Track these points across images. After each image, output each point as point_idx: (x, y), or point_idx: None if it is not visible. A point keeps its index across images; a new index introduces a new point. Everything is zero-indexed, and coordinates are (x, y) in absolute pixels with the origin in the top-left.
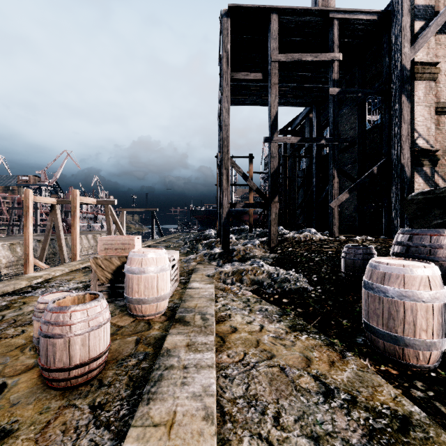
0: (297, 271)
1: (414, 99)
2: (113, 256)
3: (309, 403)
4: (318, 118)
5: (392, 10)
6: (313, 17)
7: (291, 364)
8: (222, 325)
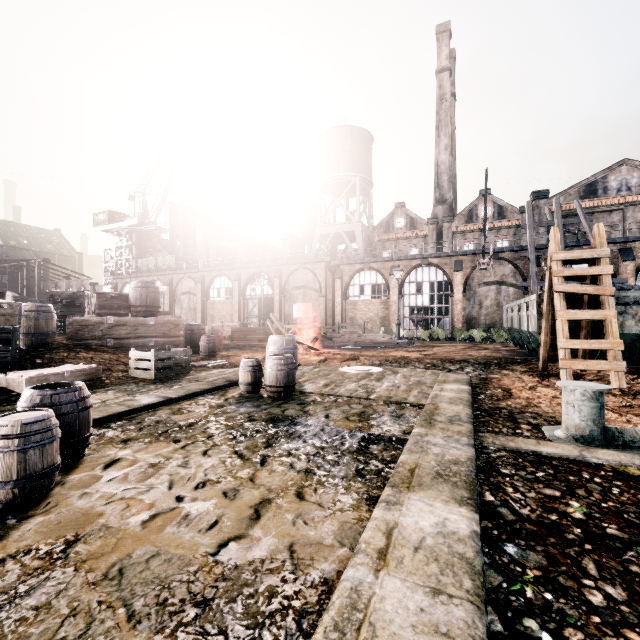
0: None
1: None
2: None
3: None
4: None
5: None
6: None
7: None
8: None
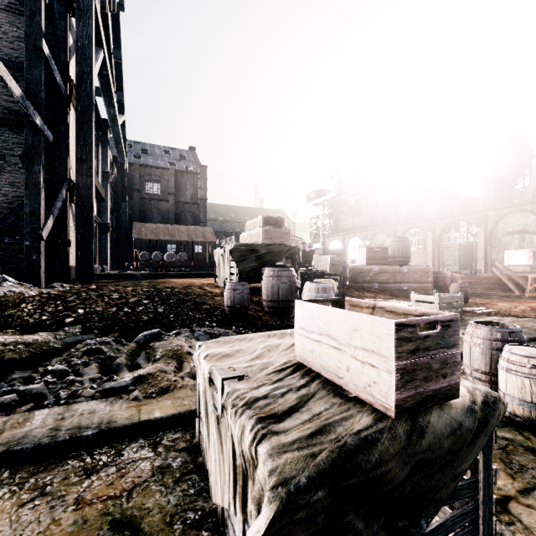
0: (184, 327)
1: (69, 121)
2: None
3: None
4: None
5: (78, 6)
6: None
7: None
8: None
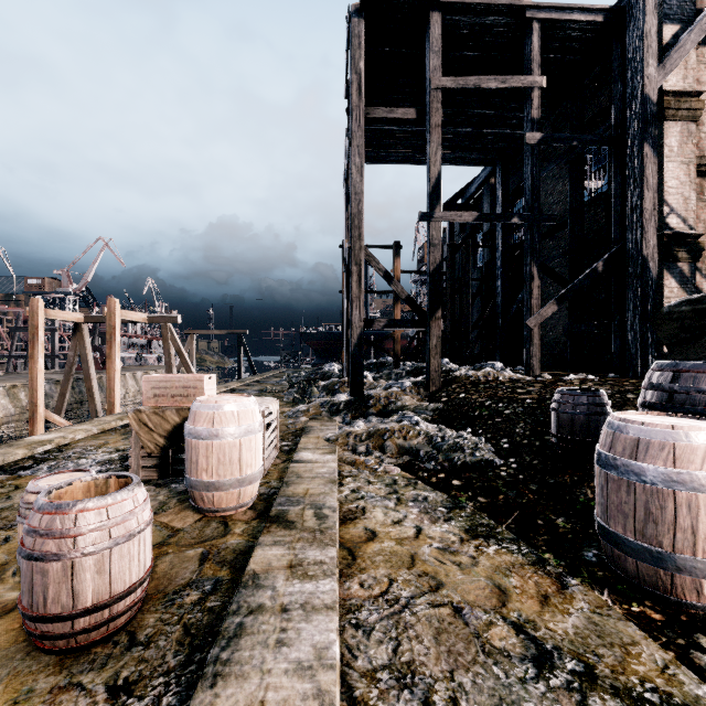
0: (474, 432)
1: (663, 151)
2: (169, 407)
3: (509, 680)
4: (505, 185)
5: (628, 6)
6: (500, 17)
7: (473, 600)
8: (351, 527)
